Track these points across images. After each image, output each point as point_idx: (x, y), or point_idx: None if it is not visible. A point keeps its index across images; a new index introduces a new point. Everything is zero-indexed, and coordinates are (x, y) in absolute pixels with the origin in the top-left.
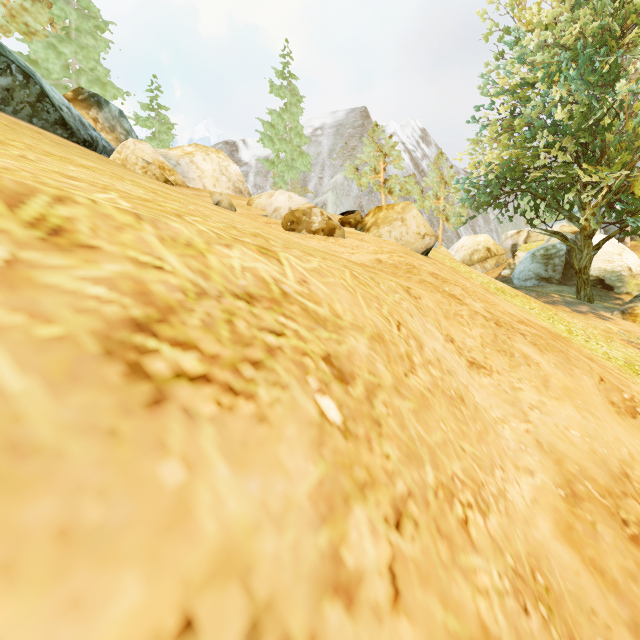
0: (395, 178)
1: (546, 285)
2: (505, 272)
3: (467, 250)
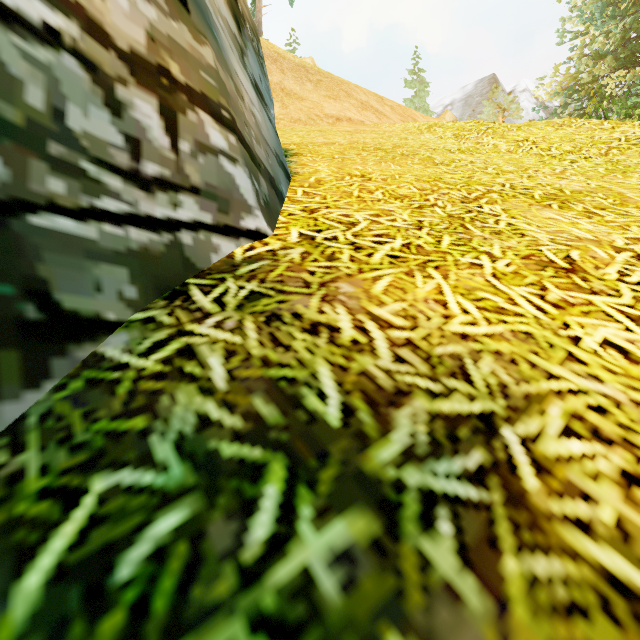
0: None
1: None
2: None
3: None
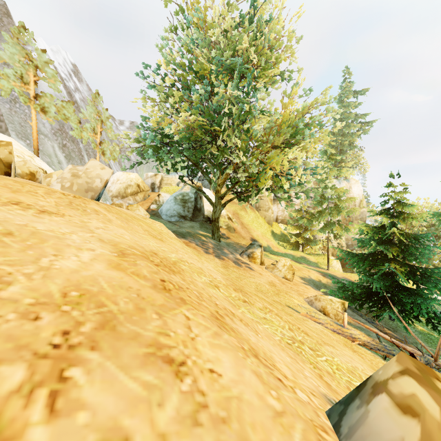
0: (50, 98)
1: (184, 221)
2: (153, 206)
3: (122, 184)
